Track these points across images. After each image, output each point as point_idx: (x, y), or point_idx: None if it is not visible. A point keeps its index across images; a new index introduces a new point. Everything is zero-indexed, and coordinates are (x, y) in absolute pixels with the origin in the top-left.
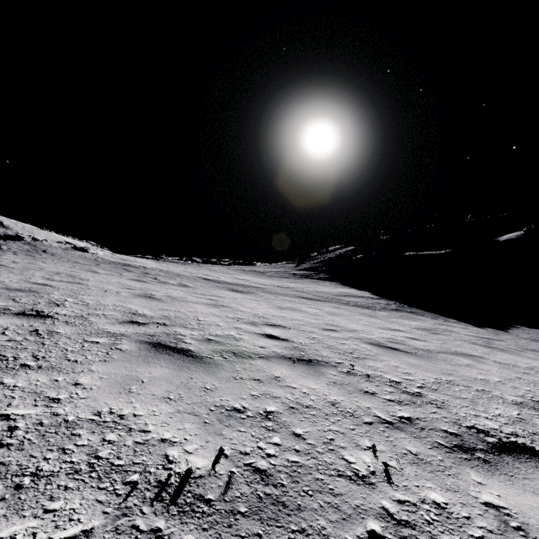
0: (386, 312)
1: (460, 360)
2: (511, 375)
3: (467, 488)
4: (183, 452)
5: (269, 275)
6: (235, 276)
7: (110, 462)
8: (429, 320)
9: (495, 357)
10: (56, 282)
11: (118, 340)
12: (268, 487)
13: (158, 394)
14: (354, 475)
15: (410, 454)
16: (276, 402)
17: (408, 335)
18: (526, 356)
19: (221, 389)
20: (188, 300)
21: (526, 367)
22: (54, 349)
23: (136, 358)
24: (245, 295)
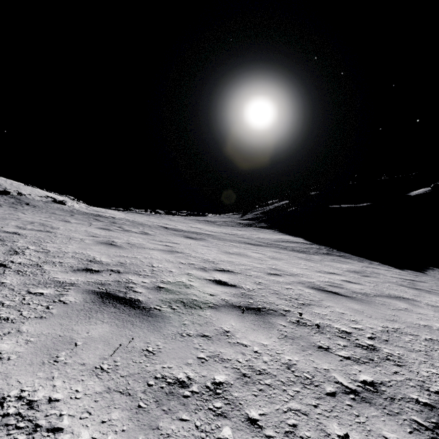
0: (319, 255)
1: (396, 303)
2: None
3: None
4: None
5: (218, 224)
6: (190, 225)
7: None
8: (357, 263)
9: (426, 299)
10: (26, 231)
11: (65, 291)
12: None
13: (89, 363)
14: None
15: None
16: (226, 368)
17: (344, 278)
18: None
19: (164, 351)
20: (146, 246)
21: None
22: None
23: (78, 312)
24: (198, 241)
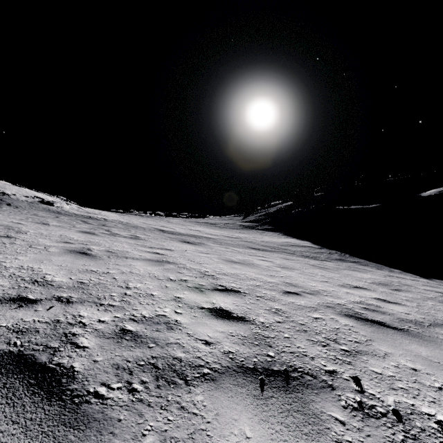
0: (332, 262)
1: None
2: None
3: None
4: None
5: (219, 227)
6: (189, 227)
7: None
8: (376, 271)
9: None
10: None
11: None
12: None
13: None
14: None
15: None
16: None
17: (376, 295)
18: None
19: None
20: (129, 255)
21: None
22: None
23: None
24: (196, 246)
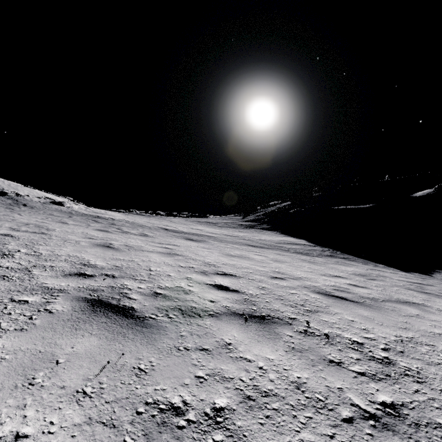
0: (322, 258)
1: (407, 309)
2: None
3: None
4: None
5: (220, 226)
6: (191, 226)
7: None
8: (362, 265)
9: (436, 304)
10: (19, 232)
11: (52, 298)
12: None
13: (70, 385)
14: None
15: None
16: (227, 389)
17: (350, 282)
18: None
19: (158, 369)
20: (144, 249)
21: None
22: None
23: (64, 323)
24: (198, 243)
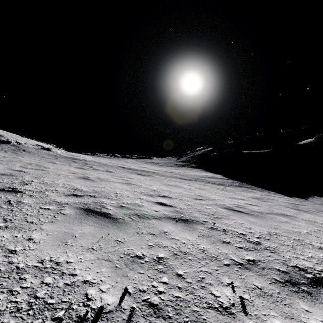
0: (232, 187)
1: (281, 218)
2: (314, 228)
3: (299, 316)
4: (98, 291)
5: (161, 165)
6: (140, 165)
7: (44, 301)
8: (259, 192)
9: (302, 216)
10: (28, 169)
11: (62, 207)
12: (159, 319)
13: (85, 246)
14: (220, 307)
15: (257, 288)
16: (165, 250)
17: (247, 202)
18: (321, 215)
19: (128, 241)
20: (110, 180)
21: (322, 223)
22: (19, 213)
23: (73, 219)
24: (146, 177)
